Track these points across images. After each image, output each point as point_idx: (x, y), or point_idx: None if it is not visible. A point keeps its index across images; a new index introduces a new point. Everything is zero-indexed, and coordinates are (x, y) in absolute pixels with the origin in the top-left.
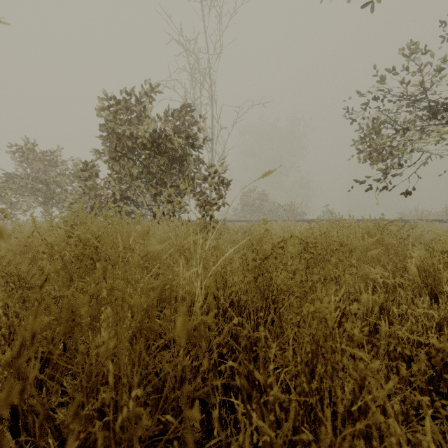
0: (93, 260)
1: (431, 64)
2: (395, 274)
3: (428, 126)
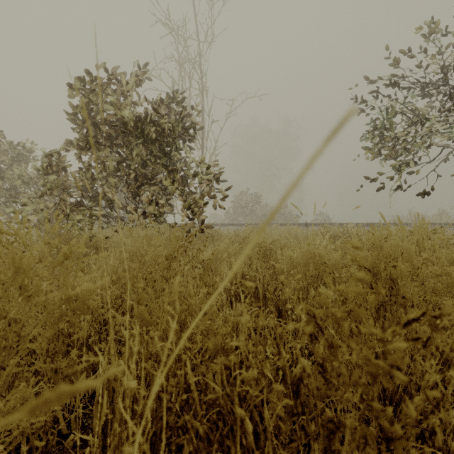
0: None
1: None
2: None
3: (450, 117)
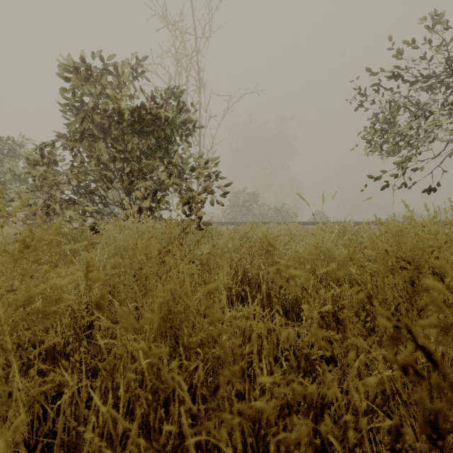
0: None
1: None
2: None
3: None
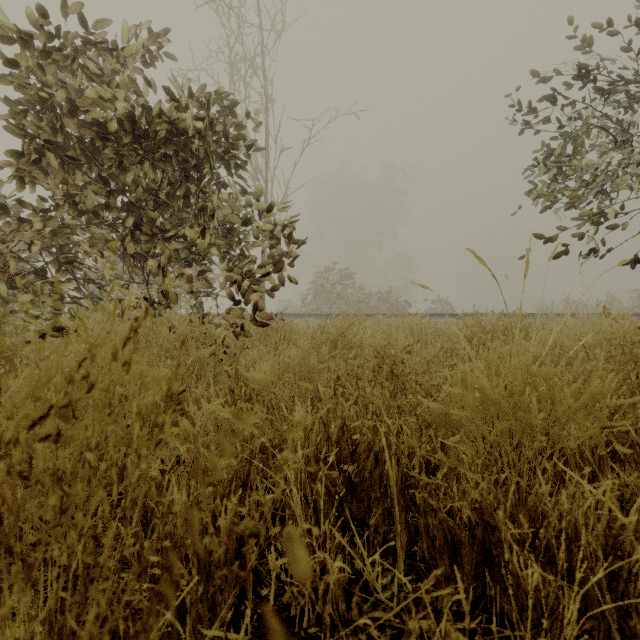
0: None
1: None
2: None
3: None
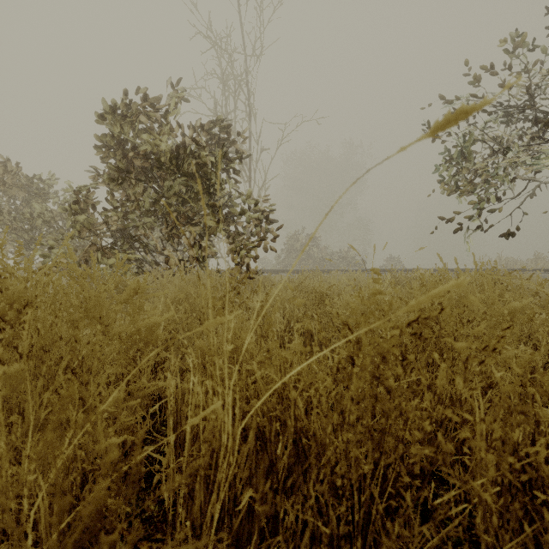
0: (17, 350)
1: (541, 63)
2: None
3: (536, 146)
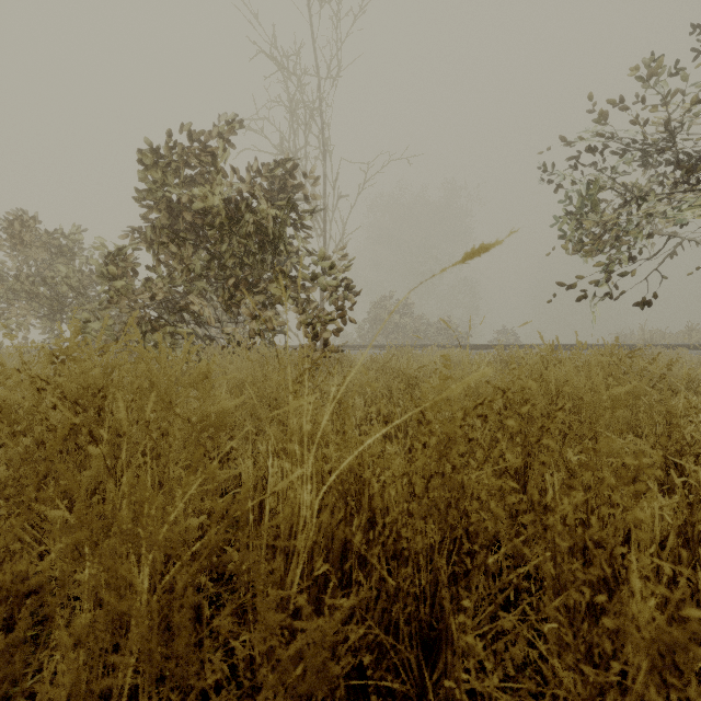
0: (92, 434)
1: (683, 92)
2: (667, 450)
3: (677, 194)
